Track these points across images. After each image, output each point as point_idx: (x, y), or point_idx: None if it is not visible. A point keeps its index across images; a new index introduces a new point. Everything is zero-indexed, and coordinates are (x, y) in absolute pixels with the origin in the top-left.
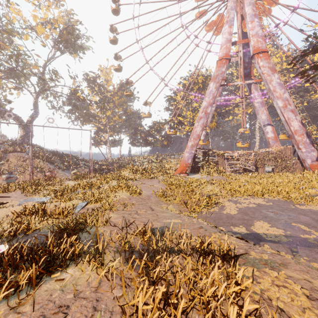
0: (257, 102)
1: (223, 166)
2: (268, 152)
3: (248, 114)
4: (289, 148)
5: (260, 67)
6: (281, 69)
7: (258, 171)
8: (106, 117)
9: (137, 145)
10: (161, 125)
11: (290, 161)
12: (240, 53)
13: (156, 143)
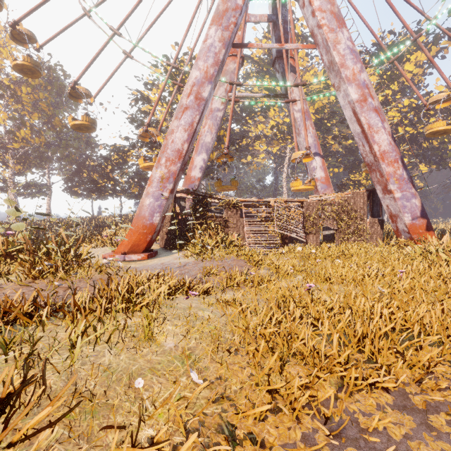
0: (299, 110)
1: (238, 231)
2: (326, 202)
3: (273, 155)
4: (362, 193)
5: (314, 12)
6: (319, 89)
7: (308, 241)
8: (6, 131)
9: (83, 196)
10: (127, 157)
11: (363, 220)
12: (270, 10)
13: (116, 189)
